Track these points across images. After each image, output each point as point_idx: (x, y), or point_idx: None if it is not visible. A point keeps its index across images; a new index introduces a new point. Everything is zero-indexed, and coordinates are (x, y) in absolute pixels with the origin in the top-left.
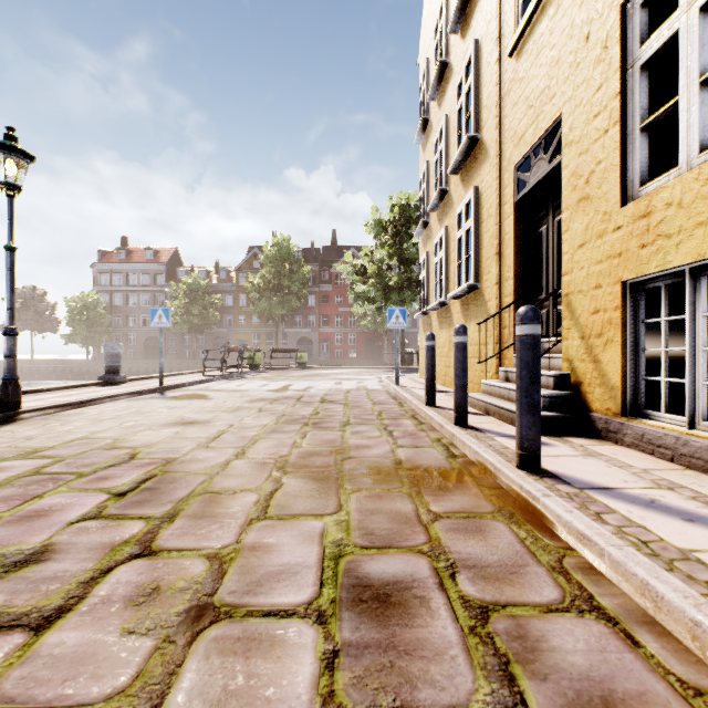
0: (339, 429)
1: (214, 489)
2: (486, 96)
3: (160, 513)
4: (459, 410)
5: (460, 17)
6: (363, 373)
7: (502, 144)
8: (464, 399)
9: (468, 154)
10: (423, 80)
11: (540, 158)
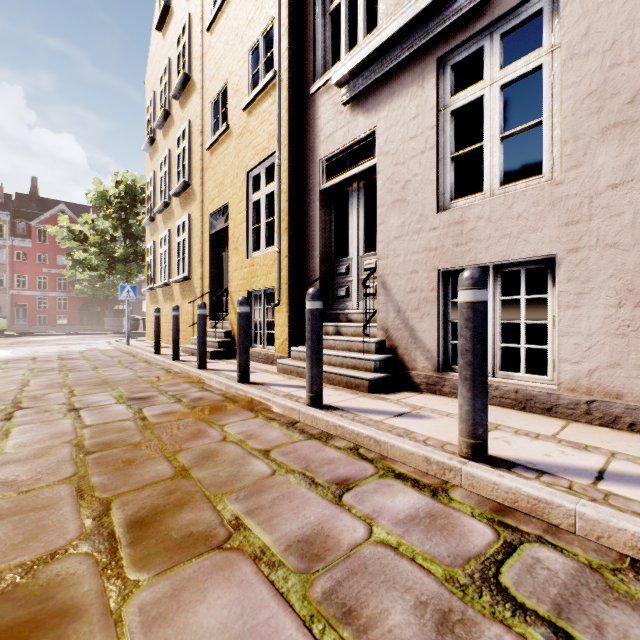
0: (92, 370)
1: (30, 395)
2: (195, 161)
3: (9, 403)
4: (175, 352)
5: (179, 93)
6: (87, 338)
7: (204, 197)
8: (178, 346)
9: (185, 189)
10: (150, 104)
11: (221, 217)
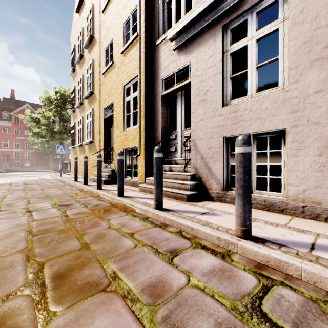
0: (41, 190)
1: (6, 203)
2: (96, 80)
3: None
4: (85, 180)
5: (88, 45)
6: (40, 173)
7: (101, 99)
8: (86, 177)
9: (90, 95)
10: (73, 51)
11: (110, 110)
